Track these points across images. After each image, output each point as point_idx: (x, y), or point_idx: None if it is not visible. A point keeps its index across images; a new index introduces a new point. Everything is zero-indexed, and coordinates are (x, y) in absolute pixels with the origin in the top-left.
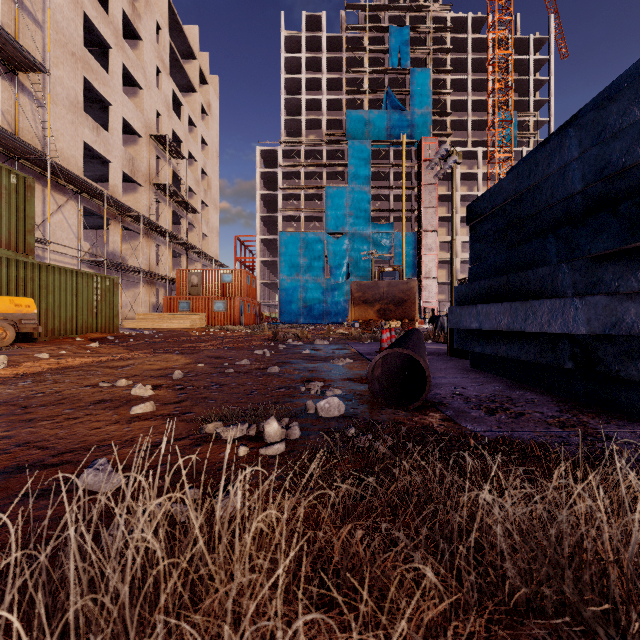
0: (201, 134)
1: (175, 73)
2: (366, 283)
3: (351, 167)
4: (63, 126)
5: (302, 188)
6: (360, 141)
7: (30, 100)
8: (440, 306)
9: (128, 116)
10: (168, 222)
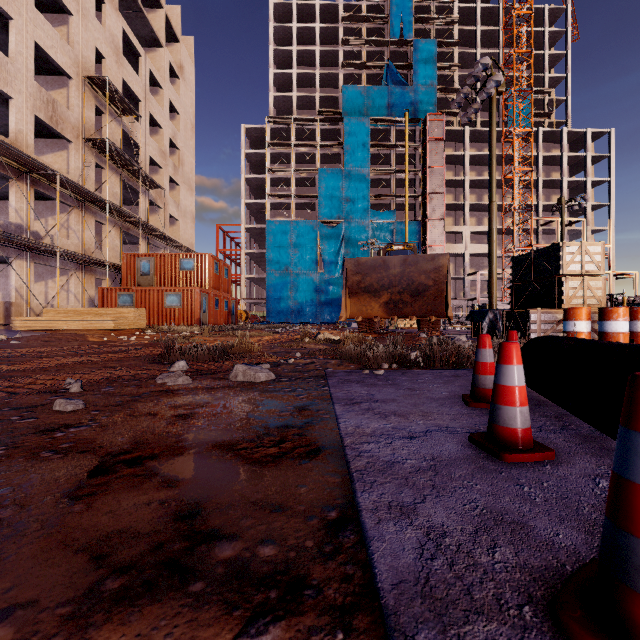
0: (169, 98)
1: (133, 19)
2: (368, 260)
3: (348, 147)
4: None
5: (293, 171)
6: (358, 118)
7: None
8: None
9: (45, 42)
10: (117, 195)
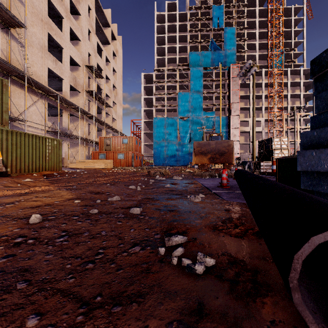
0: (112, 66)
1: (99, 34)
2: (202, 142)
3: (192, 82)
4: (36, 59)
5: (165, 94)
6: (197, 68)
7: (17, 44)
8: (241, 156)
9: (73, 55)
10: (95, 112)
